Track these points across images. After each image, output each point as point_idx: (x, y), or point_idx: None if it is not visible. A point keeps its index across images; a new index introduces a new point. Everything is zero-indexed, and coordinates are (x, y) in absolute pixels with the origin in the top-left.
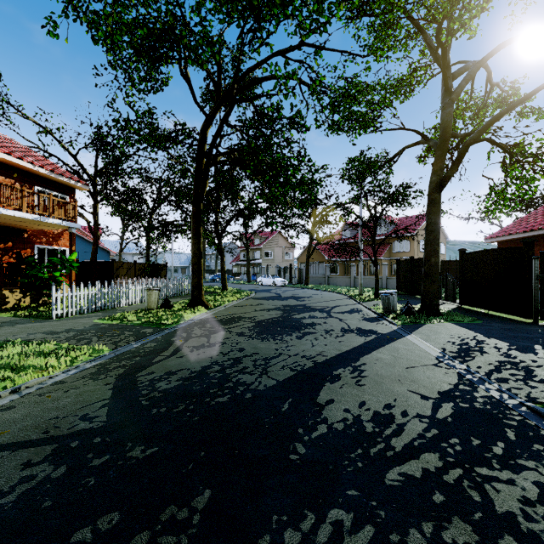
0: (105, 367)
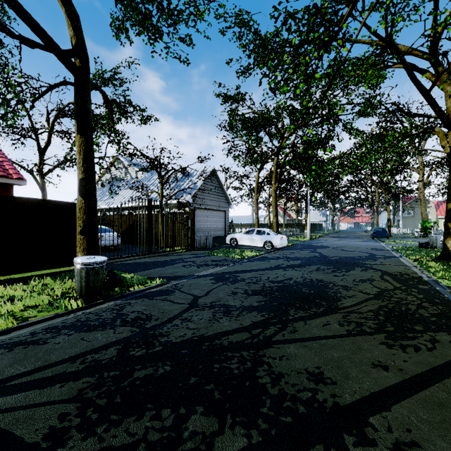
0: (409, 276)
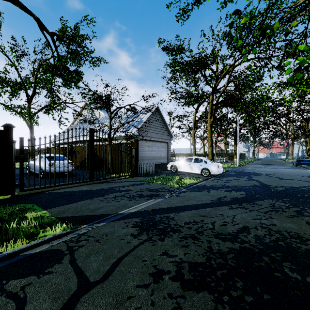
0: None
